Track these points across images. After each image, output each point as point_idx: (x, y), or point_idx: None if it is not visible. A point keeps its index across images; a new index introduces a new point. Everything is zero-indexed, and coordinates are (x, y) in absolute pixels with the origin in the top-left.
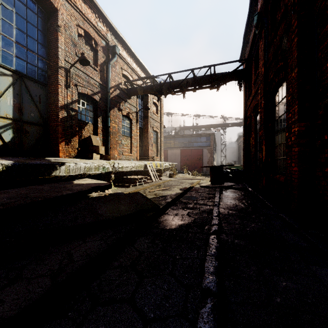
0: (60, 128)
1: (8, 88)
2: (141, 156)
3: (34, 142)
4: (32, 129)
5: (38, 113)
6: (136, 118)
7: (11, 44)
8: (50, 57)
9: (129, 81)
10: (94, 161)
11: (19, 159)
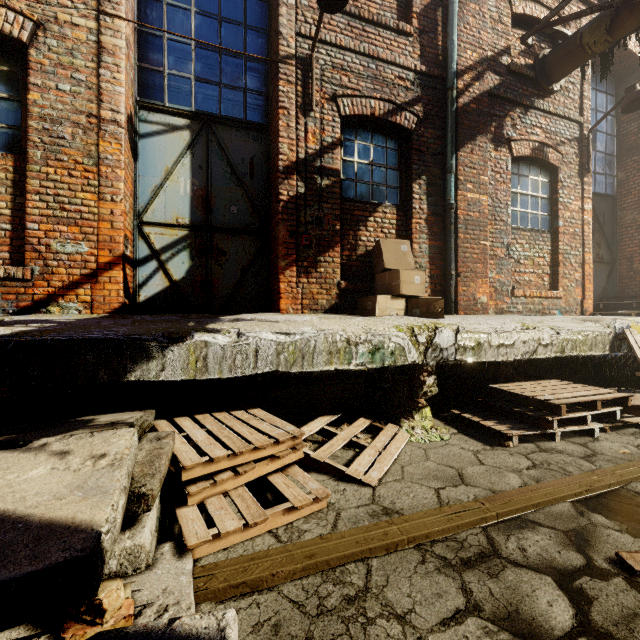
0: (284, 229)
1: (183, 158)
2: (607, 298)
3: (238, 276)
4: (233, 244)
5: (248, 203)
6: (579, 159)
7: (187, 54)
8: (271, 51)
9: (539, 24)
10: (345, 324)
11: (151, 319)
